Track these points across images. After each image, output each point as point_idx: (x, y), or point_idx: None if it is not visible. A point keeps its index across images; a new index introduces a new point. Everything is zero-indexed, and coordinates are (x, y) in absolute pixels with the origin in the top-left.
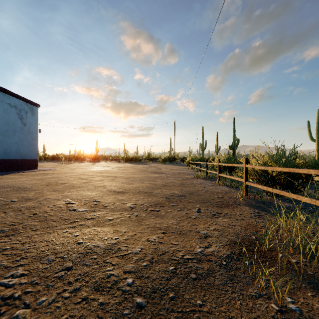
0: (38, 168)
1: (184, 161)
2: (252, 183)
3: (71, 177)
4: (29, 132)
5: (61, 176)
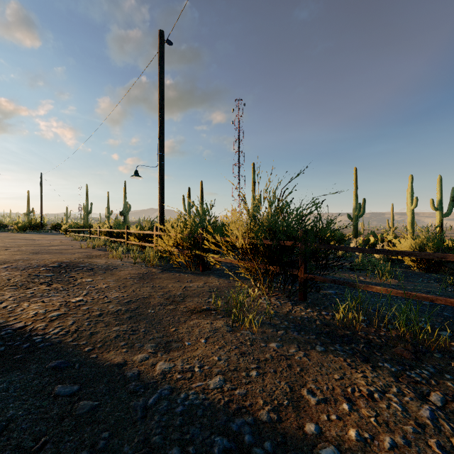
0: None
1: (57, 229)
2: (100, 237)
3: None
4: None
5: None
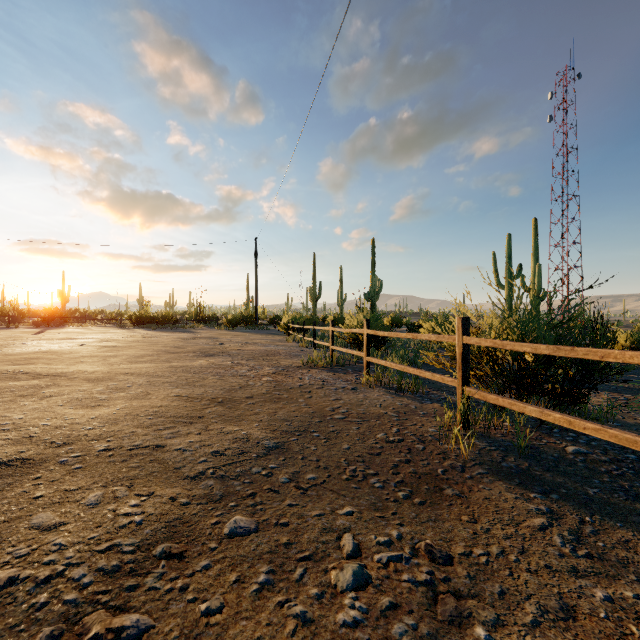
0: None
1: (276, 323)
2: (492, 395)
3: None
4: None
5: None
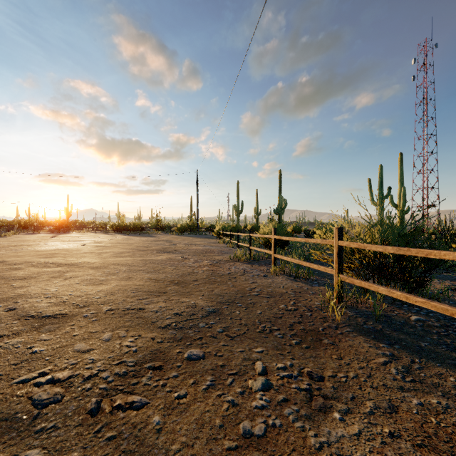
0: None
1: (211, 230)
2: (358, 280)
3: None
4: None
5: None
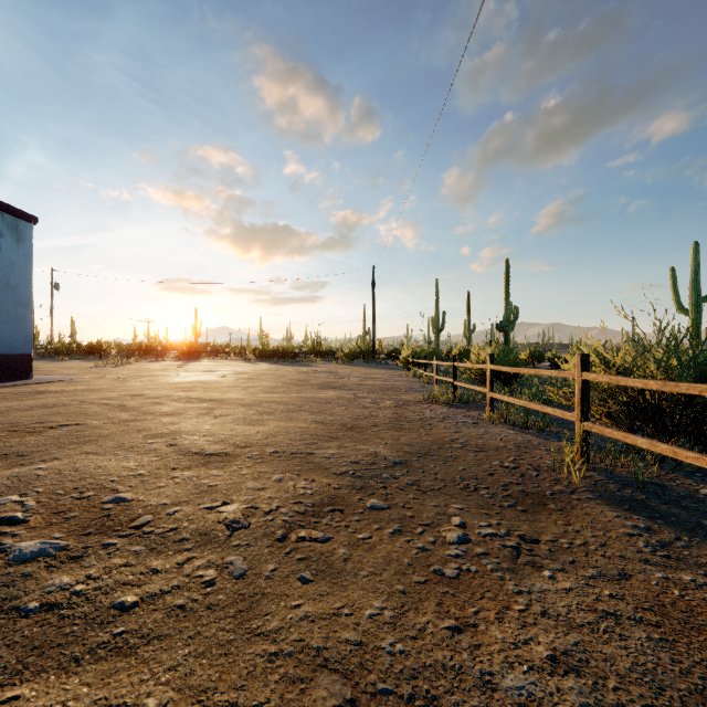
0: (32, 376)
1: (395, 357)
2: (608, 429)
3: (97, 403)
4: (8, 285)
5: (67, 402)
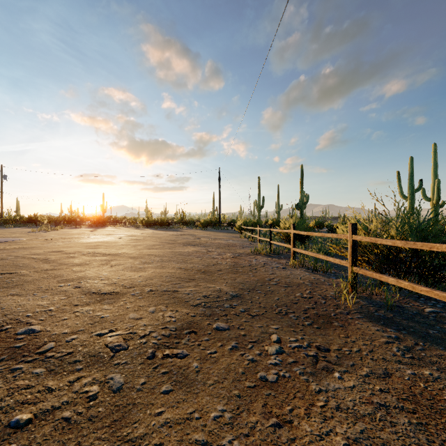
0: None
1: (233, 225)
2: (369, 272)
3: (27, 257)
4: None
5: (5, 257)
